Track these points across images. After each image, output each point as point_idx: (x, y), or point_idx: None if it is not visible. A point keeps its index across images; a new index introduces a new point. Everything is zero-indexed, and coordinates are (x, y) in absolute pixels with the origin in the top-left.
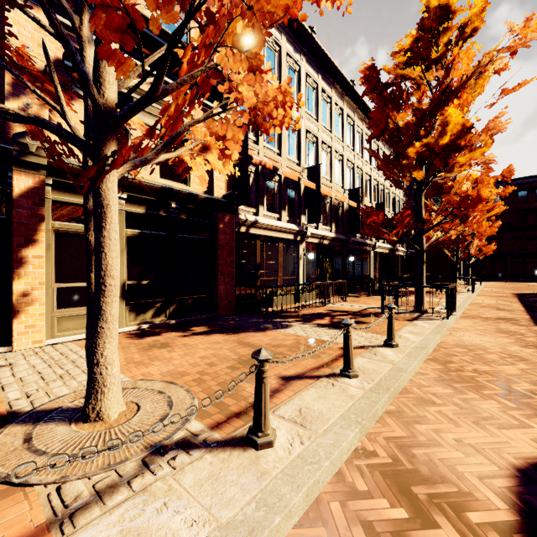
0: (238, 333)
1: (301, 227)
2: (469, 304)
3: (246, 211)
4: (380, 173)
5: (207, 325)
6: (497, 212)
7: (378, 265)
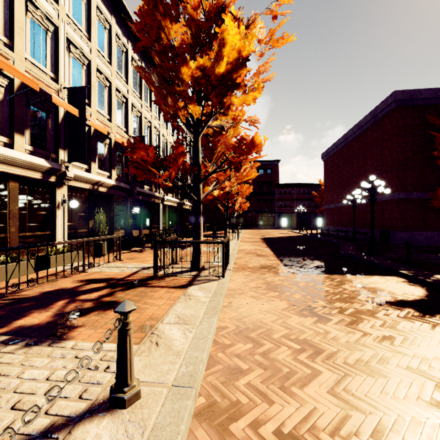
0: None
1: (57, 165)
2: (237, 252)
3: None
4: (169, 132)
5: None
6: (253, 177)
7: (168, 217)
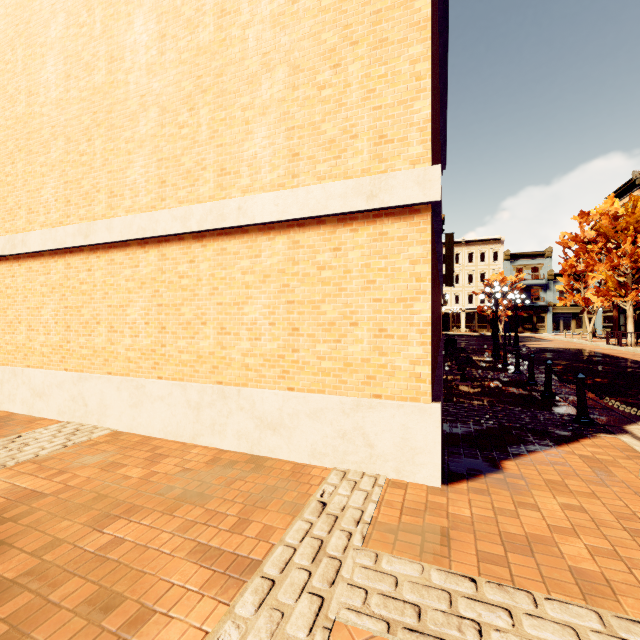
0: None
1: None
2: None
3: None
4: None
5: None
6: None
7: None
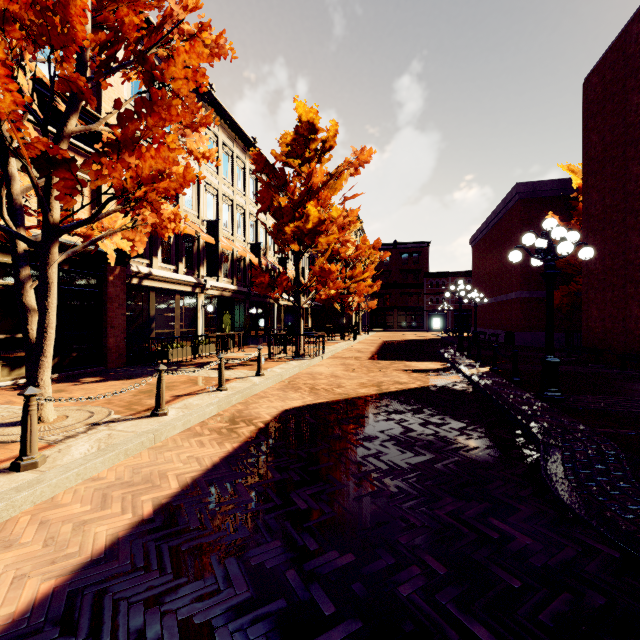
0: (134, 379)
1: (200, 280)
2: (343, 350)
3: (138, 262)
4: None
5: (98, 376)
6: (370, 275)
7: (283, 317)
